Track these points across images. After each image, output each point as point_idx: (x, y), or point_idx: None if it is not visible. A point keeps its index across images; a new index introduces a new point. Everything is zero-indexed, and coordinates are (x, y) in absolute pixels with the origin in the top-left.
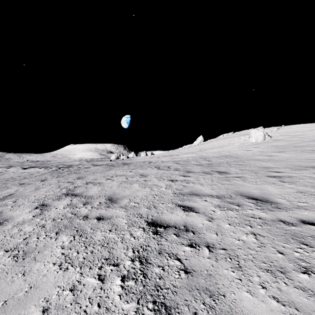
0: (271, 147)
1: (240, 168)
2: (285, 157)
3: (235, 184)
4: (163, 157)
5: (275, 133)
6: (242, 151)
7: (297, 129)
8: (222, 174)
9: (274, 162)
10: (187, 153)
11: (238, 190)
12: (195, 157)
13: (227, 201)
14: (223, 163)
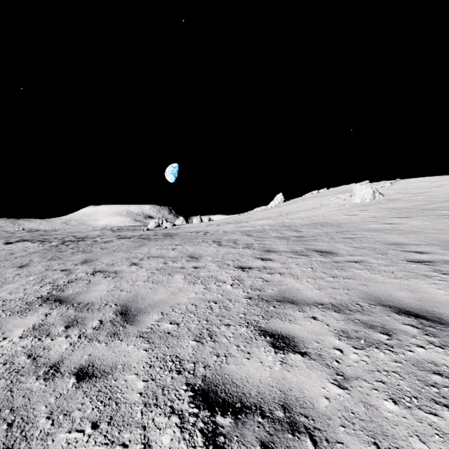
0: (387, 211)
1: (353, 245)
2: (416, 225)
3: (358, 278)
4: (226, 224)
5: (388, 190)
6: (345, 217)
7: (419, 184)
8: (326, 256)
9: (404, 234)
10: (261, 219)
11: (369, 292)
12: (274, 225)
13: (357, 319)
14: (321, 235)
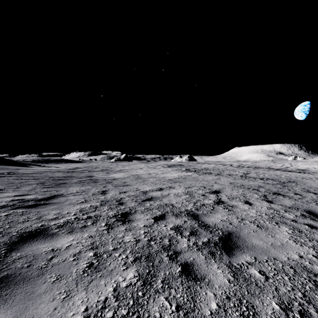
0: None
1: None
2: None
3: None
4: None
5: None
6: None
7: None
8: None
9: None
10: None
11: None
12: None
13: None
14: None
